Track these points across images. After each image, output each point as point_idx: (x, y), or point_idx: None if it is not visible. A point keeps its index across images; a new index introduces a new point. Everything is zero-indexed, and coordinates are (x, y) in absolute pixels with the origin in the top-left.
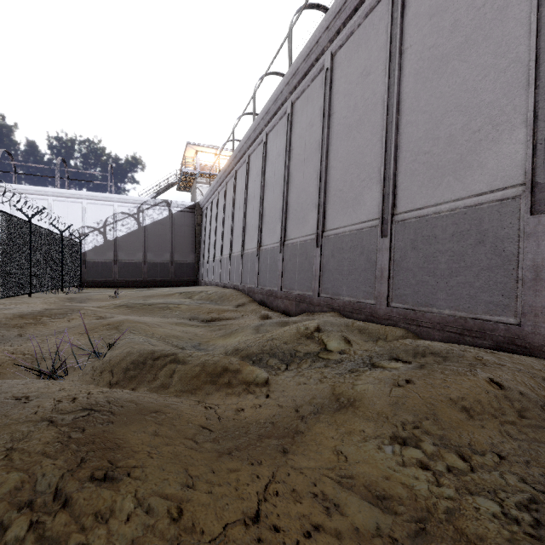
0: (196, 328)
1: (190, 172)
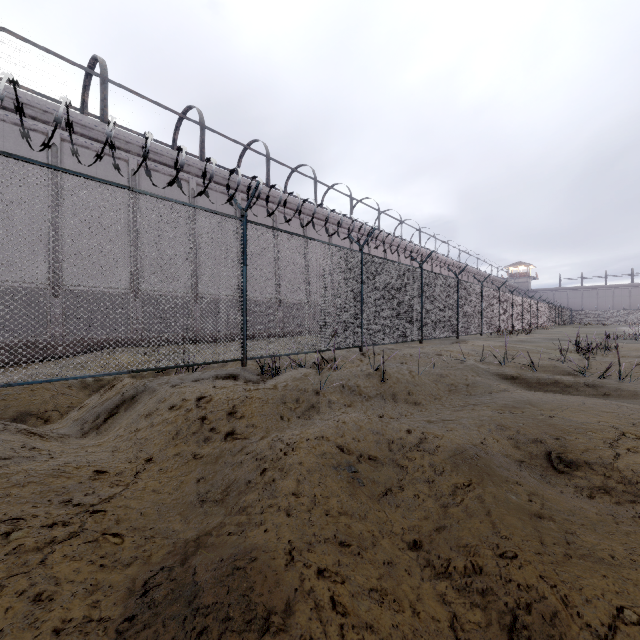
0: None
1: None
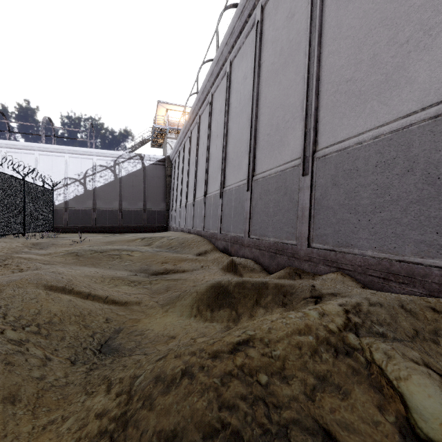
0: (134, 288)
1: (160, 128)
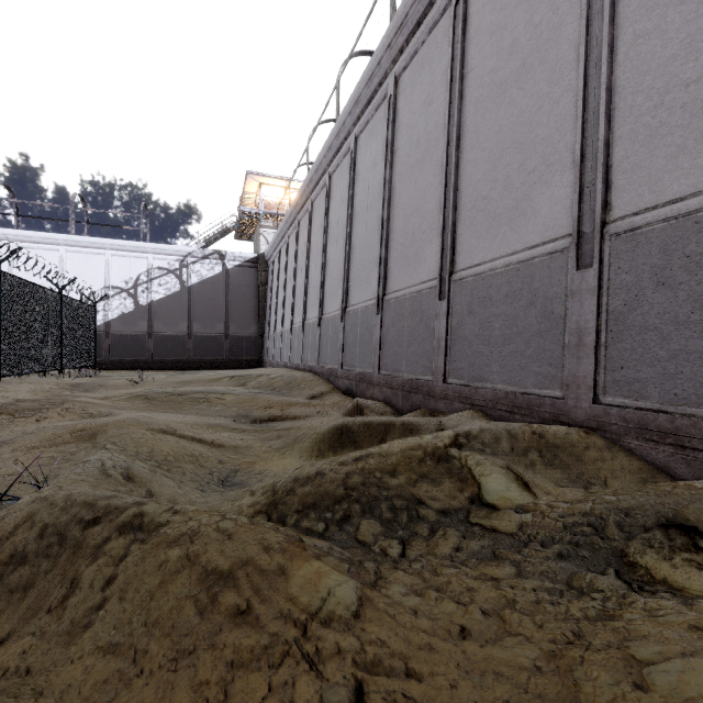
0: (239, 434)
1: (251, 212)
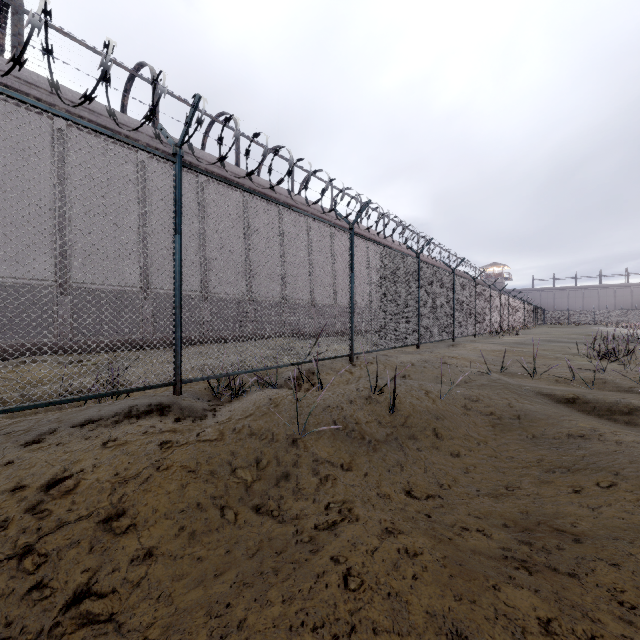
0: None
1: None
